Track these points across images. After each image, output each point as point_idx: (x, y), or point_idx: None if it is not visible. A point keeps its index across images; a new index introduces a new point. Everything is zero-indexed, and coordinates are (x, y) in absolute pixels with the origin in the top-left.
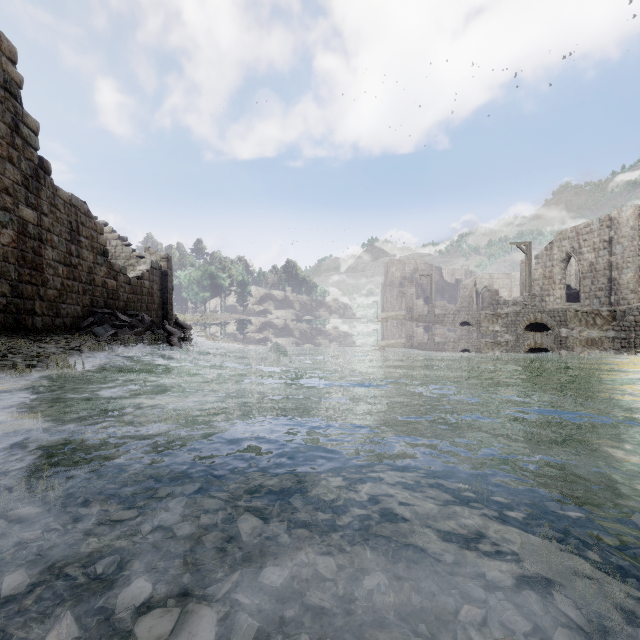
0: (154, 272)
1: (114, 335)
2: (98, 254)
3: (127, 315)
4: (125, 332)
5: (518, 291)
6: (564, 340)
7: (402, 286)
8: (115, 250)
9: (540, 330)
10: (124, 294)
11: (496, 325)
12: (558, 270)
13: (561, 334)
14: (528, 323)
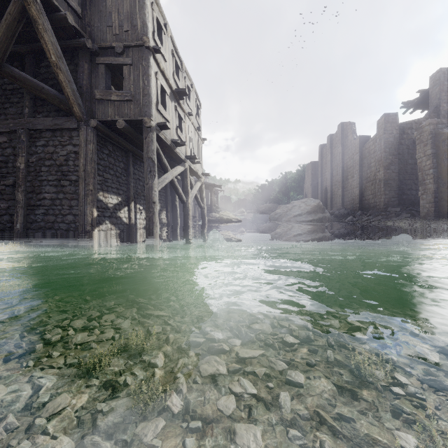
0: None
1: None
2: None
3: None
4: None
5: None
6: None
7: None
8: None
9: None
10: None
11: None
12: None
13: None
14: None
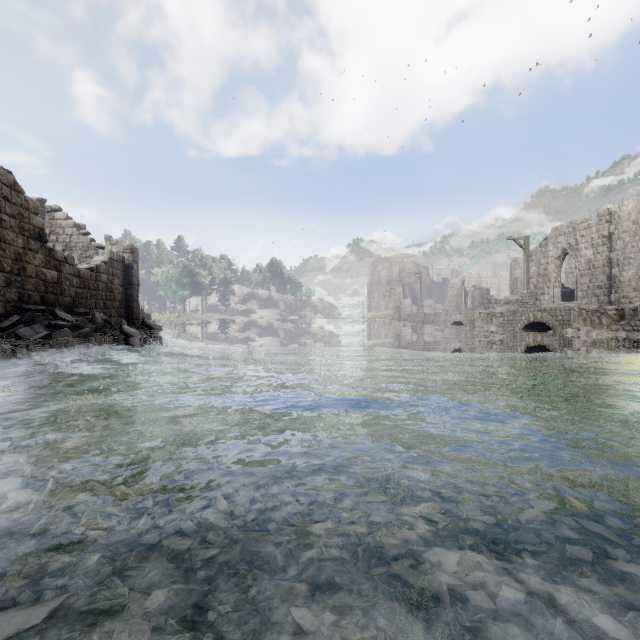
0: (115, 264)
1: (46, 337)
2: (31, 238)
3: (74, 313)
4: (63, 334)
5: (506, 290)
6: (571, 341)
7: (389, 285)
8: (70, 239)
9: (538, 330)
10: (71, 288)
11: (492, 325)
12: (553, 267)
13: (567, 334)
14: (527, 323)
